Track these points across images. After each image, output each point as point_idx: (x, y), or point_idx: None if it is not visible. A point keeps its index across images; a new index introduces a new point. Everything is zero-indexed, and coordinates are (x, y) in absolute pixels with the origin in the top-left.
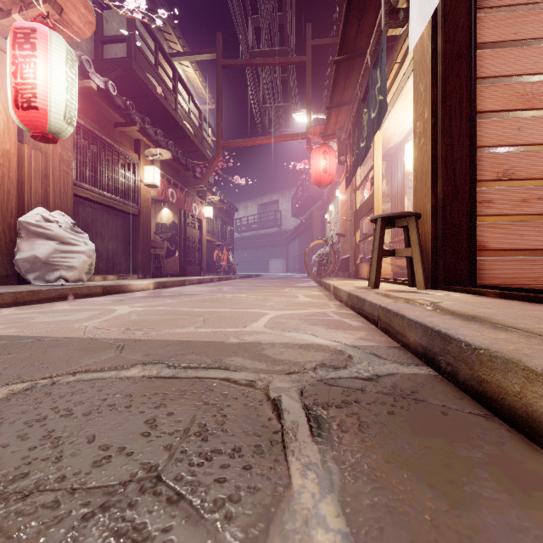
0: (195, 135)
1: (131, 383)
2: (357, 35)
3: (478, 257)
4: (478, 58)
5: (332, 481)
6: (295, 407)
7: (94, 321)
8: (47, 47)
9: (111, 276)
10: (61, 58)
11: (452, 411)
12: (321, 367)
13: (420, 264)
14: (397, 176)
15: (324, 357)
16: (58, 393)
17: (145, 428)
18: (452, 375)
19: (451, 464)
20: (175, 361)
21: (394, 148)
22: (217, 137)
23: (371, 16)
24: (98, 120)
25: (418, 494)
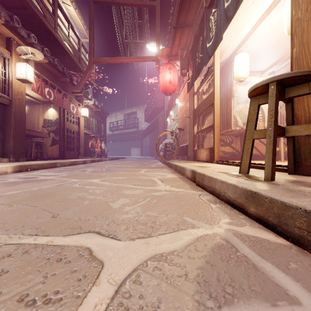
0: (74, 54)
1: None
2: None
3: None
4: None
5: None
6: None
7: None
8: None
9: None
10: None
11: None
12: None
13: None
14: (224, 85)
15: None
16: None
17: None
18: None
19: None
20: None
21: (222, 65)
22: (89, 54)
23: None
24: None
25: None
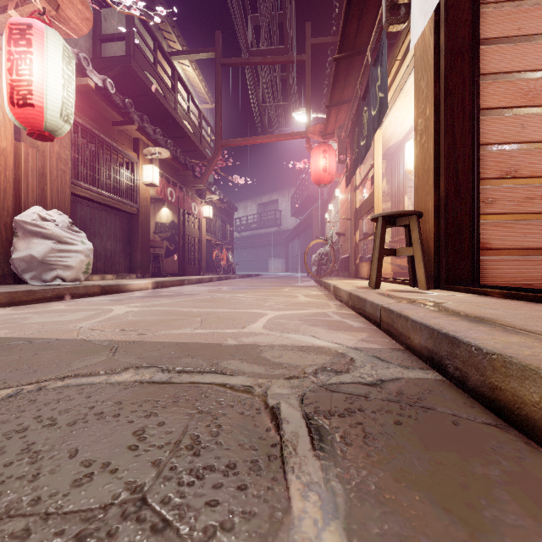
0: (194, 134)
1: (122, 389)
2: (357, 32)
3: (480, 256)
4: (480, 54)
5: (336, 504)
6: (295, 416)
7: (89, 321)
8: (43, 44)
9: (109, 275)
10: (57, 55)
11: (463, 421)
12: (323, 371)
13: (422, 263)
14: (397, 175)
15: (325, 360)
16: (44, 400)
17: (133, 441)
18: (461, 380)
19: (467, 483)
20: (169, 364)
21: (395, 147)
22: (216, 136)
23: (371, 13)
24: (97, 118)
25: (433, 520)
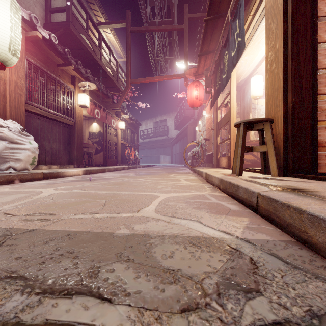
0: (113, 76)
1: None
2: (221, 0)
3: (317, 152)
4: (317, 1)
5: None
6: None
7: (12, 204)
8: None
9: (54, 166)
10: (6, 5)
11: None
12: (227, 290)
13: (274, 157)
14: (244, 100)
15: (222, 263)
16: None
17: None
18: None
19: None
20: (41, 272)
21: (242, 82)
22: (127, 76)
23: None
24: (45, 61)
25: None
